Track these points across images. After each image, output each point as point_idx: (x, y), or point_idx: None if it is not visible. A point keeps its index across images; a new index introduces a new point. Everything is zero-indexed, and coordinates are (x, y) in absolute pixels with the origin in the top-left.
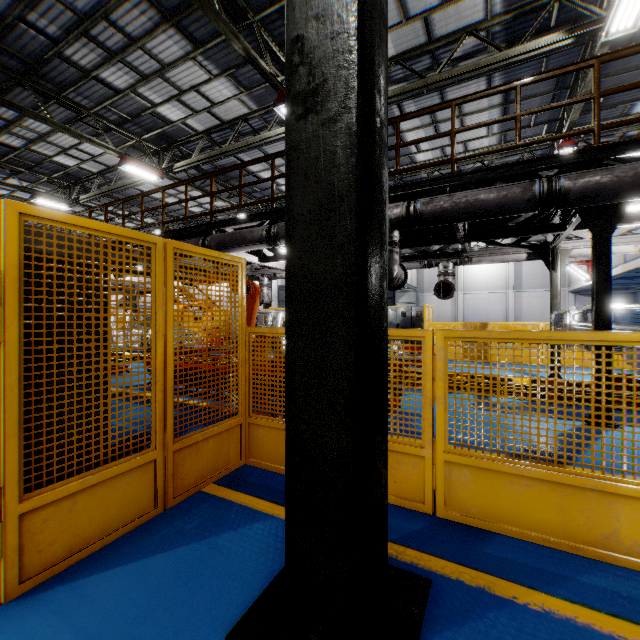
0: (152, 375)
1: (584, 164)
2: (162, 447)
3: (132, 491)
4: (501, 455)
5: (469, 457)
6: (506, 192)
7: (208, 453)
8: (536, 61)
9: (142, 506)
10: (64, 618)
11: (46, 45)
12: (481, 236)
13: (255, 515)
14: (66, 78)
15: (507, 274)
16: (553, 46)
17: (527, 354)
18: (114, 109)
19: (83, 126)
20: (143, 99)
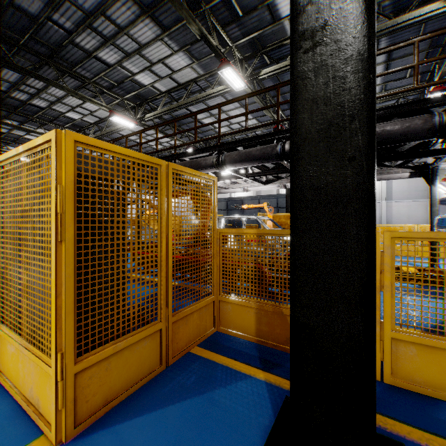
0: (158, 265)
1: None
2: (165, 319)
3: (146, 353)
4: (416, 330)
5: (415, 336)
6: (409, 124)
7: (193, 323)
8: (415, 27)
9: (152, 364)
10: None
11: (64, 36)
12: (377, 160)
13: (236, 374)
14: (76, 58)
15: (380, 189)
16: (434, 13)
17: (405, 248)
18: (106, 78)
19: (85, 91)
20: (126, 70)
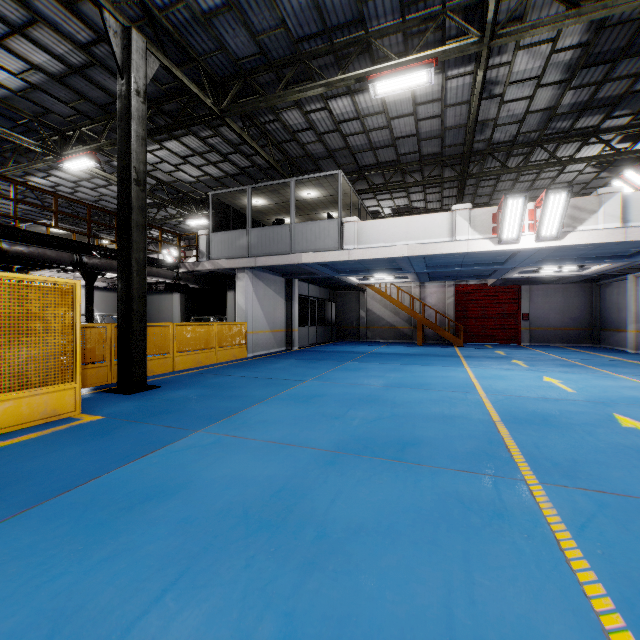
0: None
1: (85, 249)
2: None
3: None
4: None
5: None
6: (62, 255)
7: None
8: None
9: None
10: (100, 406)
11: None
12: None
13: None
14: None
15: None
16: (31, 146)
17: None
18: None
19: None
20: None
